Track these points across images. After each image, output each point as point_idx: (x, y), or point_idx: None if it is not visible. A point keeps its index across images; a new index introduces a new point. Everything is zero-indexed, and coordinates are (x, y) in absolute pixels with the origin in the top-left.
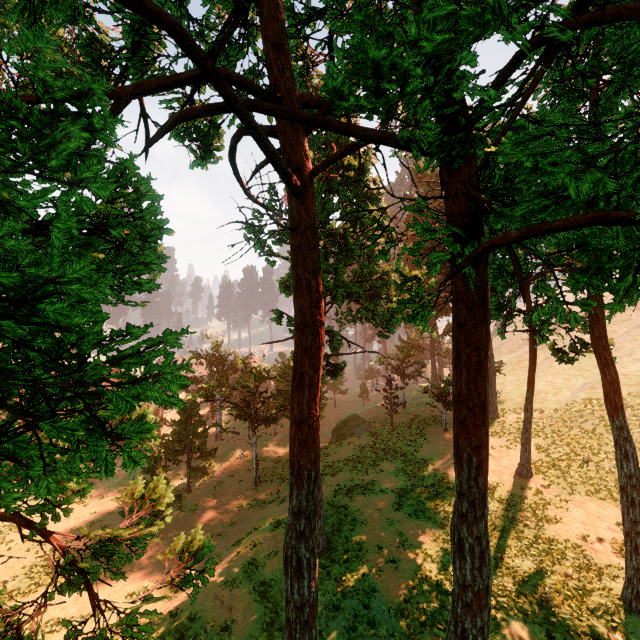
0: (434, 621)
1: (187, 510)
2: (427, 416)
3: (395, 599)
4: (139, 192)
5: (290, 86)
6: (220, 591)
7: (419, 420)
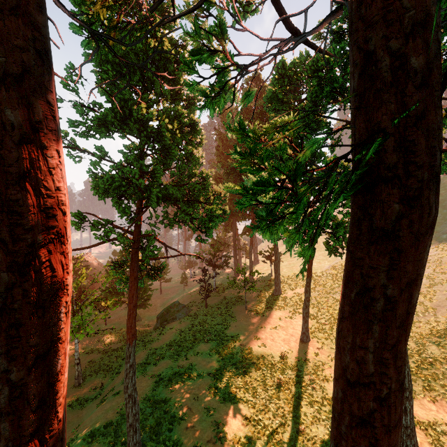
0: None
1: None
2: (232, 297)
3: None
4: None
5: None
6: None
7: (227, 301)
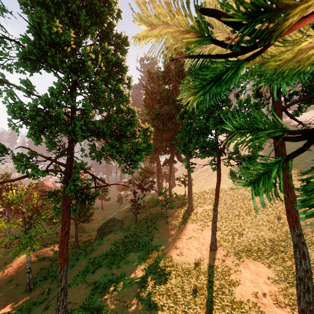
0: None
1: None
2: (156, 212)
3: None
4: None
5: None
6: None
7: (152, 216)
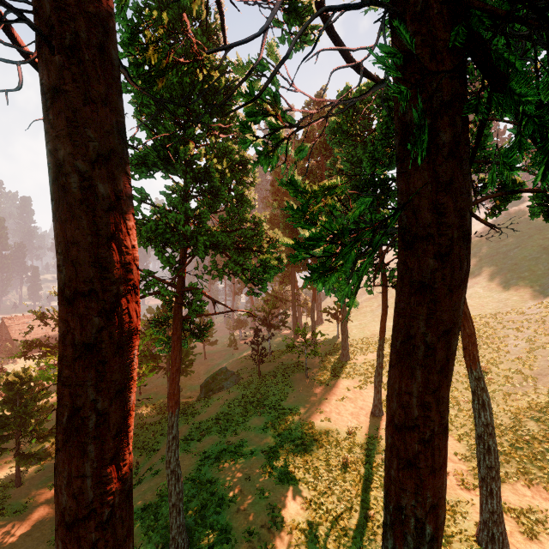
0: None
1: (11, 513)
2: (291, 363)
3: None
4: None
5: None
6: None
7: (284, 367)
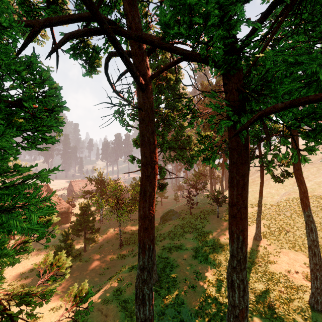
0: (215, 319)
1: (84, 261)
2: (208, 209)
3: (194, 307)
4: (43, 79)
5: (138, 27)
6: (101, 306)
7: (204, 211)
